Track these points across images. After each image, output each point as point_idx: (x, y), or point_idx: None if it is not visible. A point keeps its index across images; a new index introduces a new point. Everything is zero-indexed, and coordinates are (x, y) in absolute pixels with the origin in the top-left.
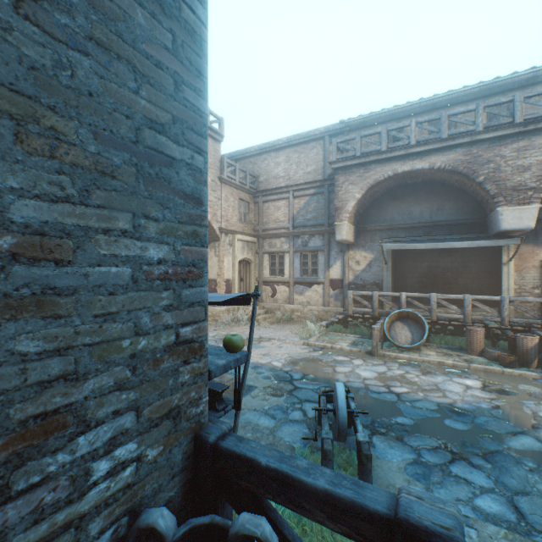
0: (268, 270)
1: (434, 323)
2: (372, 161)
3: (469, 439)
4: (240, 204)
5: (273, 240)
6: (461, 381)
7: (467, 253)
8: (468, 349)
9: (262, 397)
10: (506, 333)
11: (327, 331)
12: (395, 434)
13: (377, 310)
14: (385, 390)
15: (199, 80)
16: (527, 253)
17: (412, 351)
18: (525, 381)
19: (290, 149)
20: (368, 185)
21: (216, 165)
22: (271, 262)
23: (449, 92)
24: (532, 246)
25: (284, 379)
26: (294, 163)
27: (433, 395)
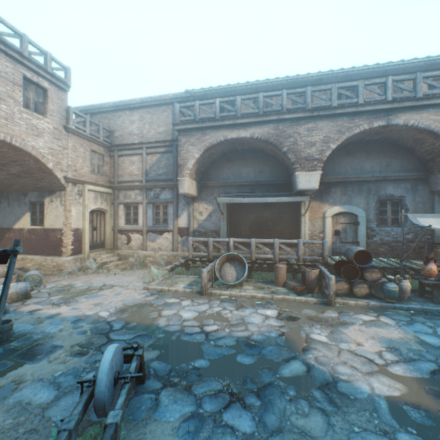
0: (123, 219)
1: (254, 262)
2: (208, 127)
3: (252, 373)
4: (94, 156)
5: (129, 191)
6: (264, 312)
7: (282, 207)
8: (276, 282)
9: (62, 359)
10: (301, 267)
11: (171, 274)
12: (187, 382)
13: (212, 253)
14: (198, 331)
15: None
16: (316, 207)
17: (235, 288)
18: (308, 306)
19: (143, 109)
20: (205, 147)
21: (61, 113)
22: (126, 212)
23: (267, 81)
24: (319, 202)
25: (101, 332)
26: (147, 123)
27: (237, 329)
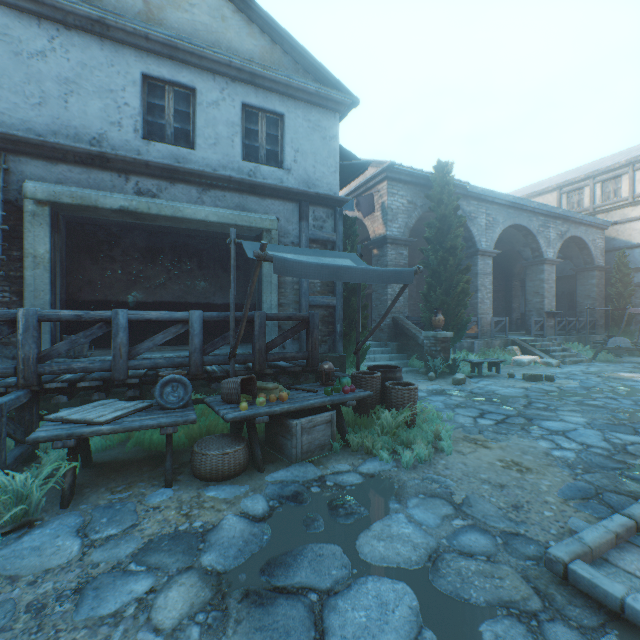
0: None
1: None
2: None
3: None
4: None
5: None
6: None
7: None
8: None
9: None
10: None
11: None
12: None
13: None
14: None
15: (542, 283)
16: None
17: None
18: None
19: None
20: None
21: None
22: None
23: None
24: None
25: None
26: None
27: None
